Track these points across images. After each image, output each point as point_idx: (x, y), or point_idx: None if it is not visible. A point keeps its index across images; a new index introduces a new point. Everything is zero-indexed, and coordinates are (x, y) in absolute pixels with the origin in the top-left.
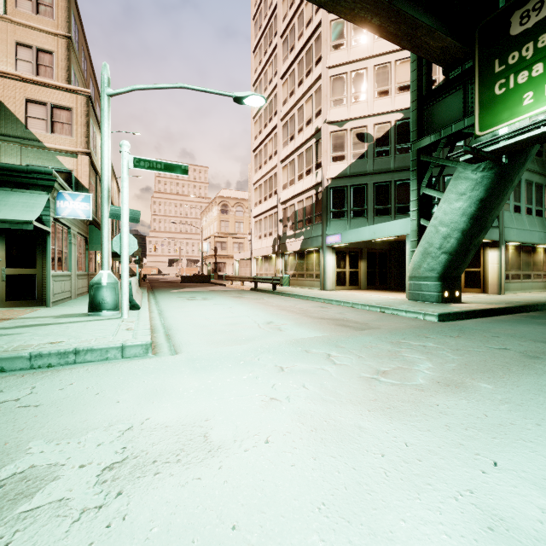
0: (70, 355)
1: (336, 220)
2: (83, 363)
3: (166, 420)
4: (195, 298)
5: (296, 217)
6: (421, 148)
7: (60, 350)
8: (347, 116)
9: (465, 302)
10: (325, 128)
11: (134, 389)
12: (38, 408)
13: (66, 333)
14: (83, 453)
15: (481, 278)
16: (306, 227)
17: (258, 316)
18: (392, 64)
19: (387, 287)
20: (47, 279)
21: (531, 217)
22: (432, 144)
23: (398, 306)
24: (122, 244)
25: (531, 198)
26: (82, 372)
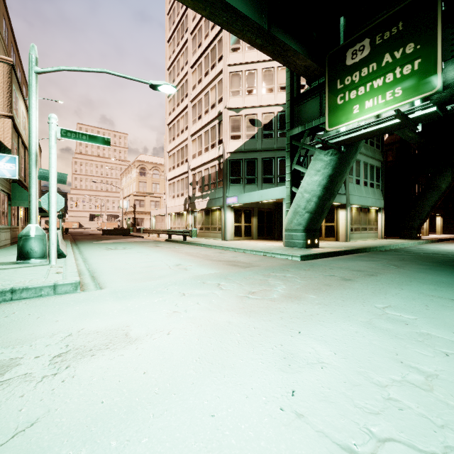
0: (7, 293)
1: (234, 185)
2: (19, 299)
3: (97, 328)
4: (116, 248)
5: (203, 181)
6: (292, 136)
7: None
8: (242, 105)
9: (321, 247)
10: (225, 112)
11: (69, 313)
12: None
13: None
14: (35, 351)
15: (335, 230)
16: (211, 190)
17: (170, 261)
18: (275, 69)
19: (273, 238)
20: None
21: (367, 188)
22: (300, 133)
23: (276, 251)
24: (50, 202)
25: (367, 174)
26: (21, 305)
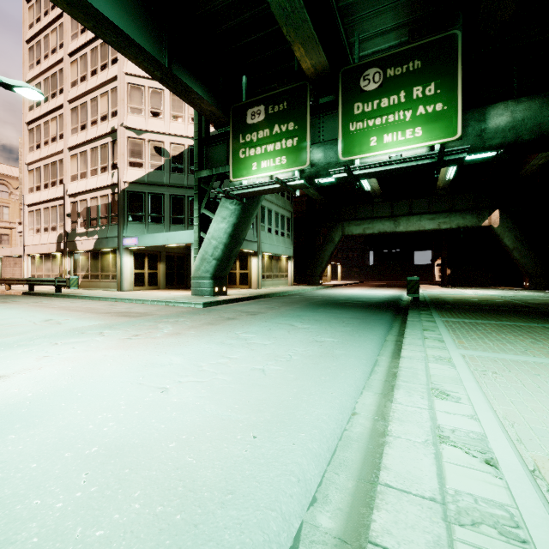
0: None
1: (134, 223)
2: None
3: None
4: None
5: (89, 213)
6: (201, 178)
7: None
8: (145, 127)
9: (230, 295)
10: (122, 131)
11: None
12: None
13: None
14: None
15: (249, 278)
16: (101, 226)
17: (35, 317)
18: None
19: (185, 287)
20: None
21: (278, 237)
22: (208, 177)
23: (180, 300)
24: None
25: (278, 224)
26: None
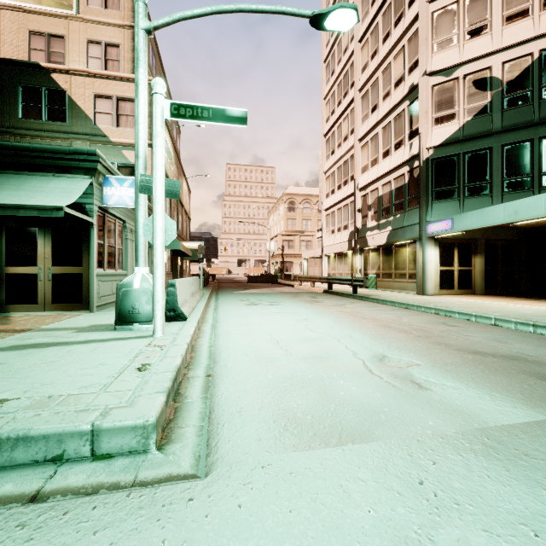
0: None
1: (441, 202)
2: (7, 467)
3: None
4: (260, 302)
5: (380, 203)
6: None
7: None
8: (459, 59)
9: None
10: (425, 82)
11: None
12: None
13: (42, 372)
14: None
15: None
16: (395, 215)
17: (354, 341)
18: None
19: (515, 292)
20: (90, 279)
21: None
22: None
23: None
24: (154, 229)
25: None
26: None
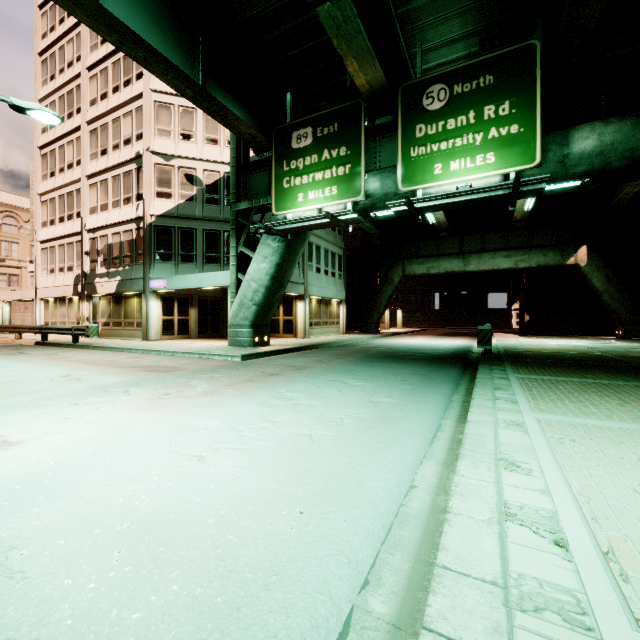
0: None
1: (162, 263)
2: None
3: None
4: None
5: (110, 251)
6: (239, 210)
7: None
8: (175, 152)
9: (272, 345)
10: (148, 157)
11: None
12: None
13: None
14: None
15: (294, 325)
16: (124, 266)
17: (51, 372)
18: None
19: (220, 336)
20: None
21: (328, 278)
22: (247, 209)
23: (214, 351)
24: None
25: (328, 262)
26: None
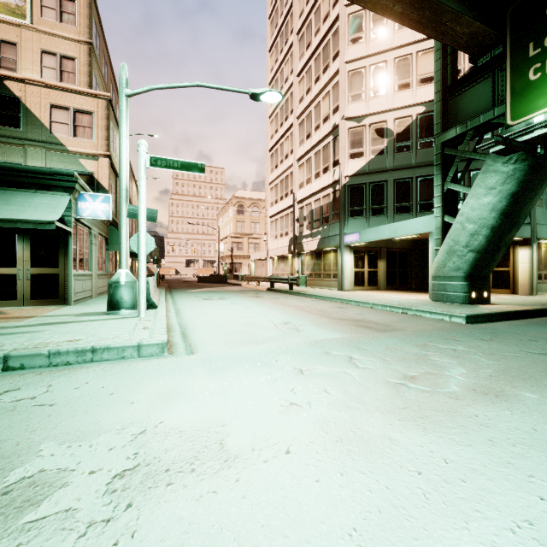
0: (87, 353)
1: (354, 218)
2: (100, 361)
3: (181, 424)
4: (212, 297)
5: (313, 216)
6: (445, 141)
7: (78, 348)
8: (366, 111)
9: (494, 303)
10: (343, 124)
11: (149, 390)
12: (53, 407)
13: (84, 332)
14: (94, 458)
15: (510, 278)
16: (323, 226)
17: (275, 317)
18: (413, 55)
19: (408, 288)
20: (69, 278)
21: None
22: (457, 137)
23: (422, 307)
24: (139, 243)
25: None
26: (98, 371)
